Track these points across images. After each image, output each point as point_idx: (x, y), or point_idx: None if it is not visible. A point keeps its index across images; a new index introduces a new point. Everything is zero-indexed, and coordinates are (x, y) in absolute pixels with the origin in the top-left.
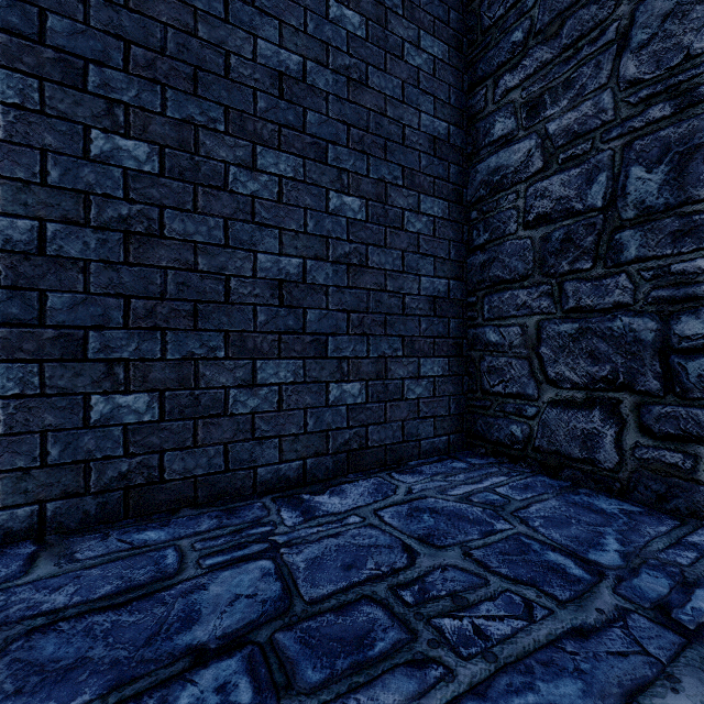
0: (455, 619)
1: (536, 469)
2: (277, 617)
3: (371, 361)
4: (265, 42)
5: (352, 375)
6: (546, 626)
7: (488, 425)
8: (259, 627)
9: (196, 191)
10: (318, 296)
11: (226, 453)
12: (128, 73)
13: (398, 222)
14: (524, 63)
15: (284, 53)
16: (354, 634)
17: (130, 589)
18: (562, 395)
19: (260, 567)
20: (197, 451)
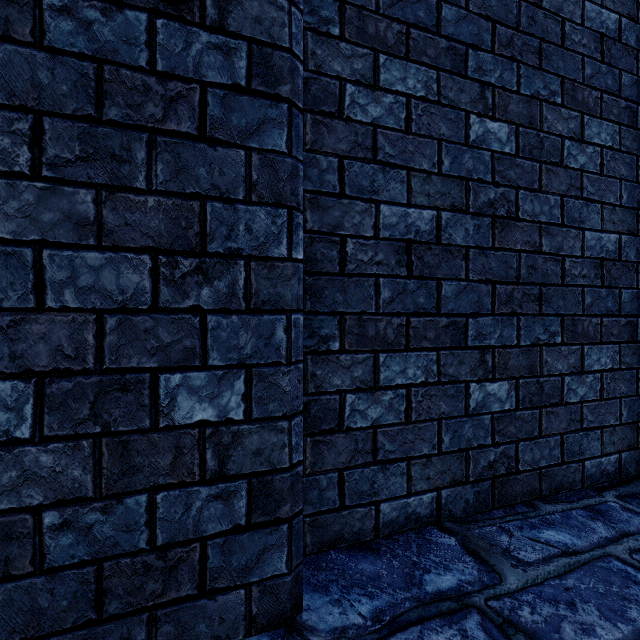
0: None
1: None
2: None
3: None
4: (590, 3)
5: None
6: None
7: None
8: None
9: (540, 170)
10: (629, 274)
11: (561, 444)
12: (493, 53)
13: None
14: None
15: (604, 12)
16: None
17: None
18: None
19: None
20: (541, 441)
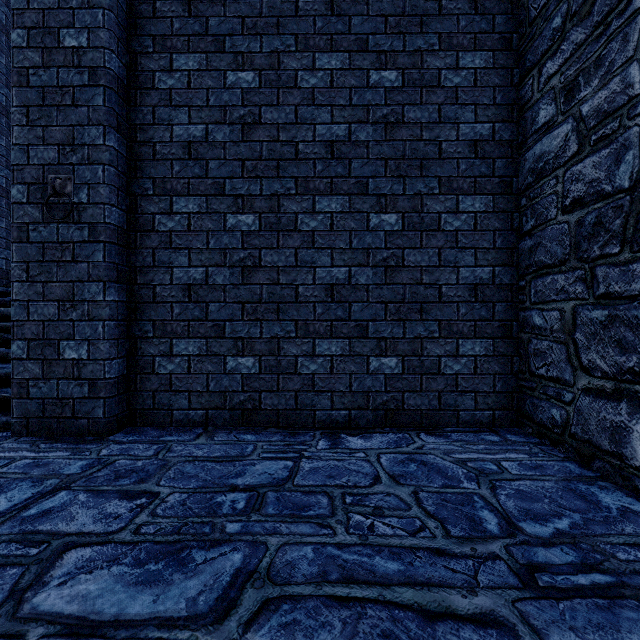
0: (364, 518)
1: (571, 455)
2: (275, 486)
3: (407, 341)
4: (321, 125)
5: (389, 352)
6: (418, 540)
7: (534, 406)
8: (264, 487)
9: (279, 236)
10: (360, 293)
11: (296, 398)
12: (244, 178)
13: (434, 225)
14: (562, 47)
15: (335, 127)
16: (303, 504)
17: (226, 456)
18: (593, 383)
19: (285, 463)
20: (279, 394)
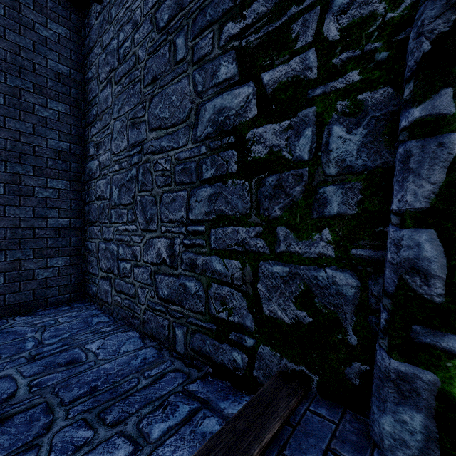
0: None
1: (98, 306)
2: None
3: (8, 262)
4: None
5: None
6: None
7: (89, 287)
8: None
9: None
10: None
11: None
12: None
13: (30, 193)
14: (96, 126)
15: None
16: None
17: None
18: (103, 274)
19: None
20: None
